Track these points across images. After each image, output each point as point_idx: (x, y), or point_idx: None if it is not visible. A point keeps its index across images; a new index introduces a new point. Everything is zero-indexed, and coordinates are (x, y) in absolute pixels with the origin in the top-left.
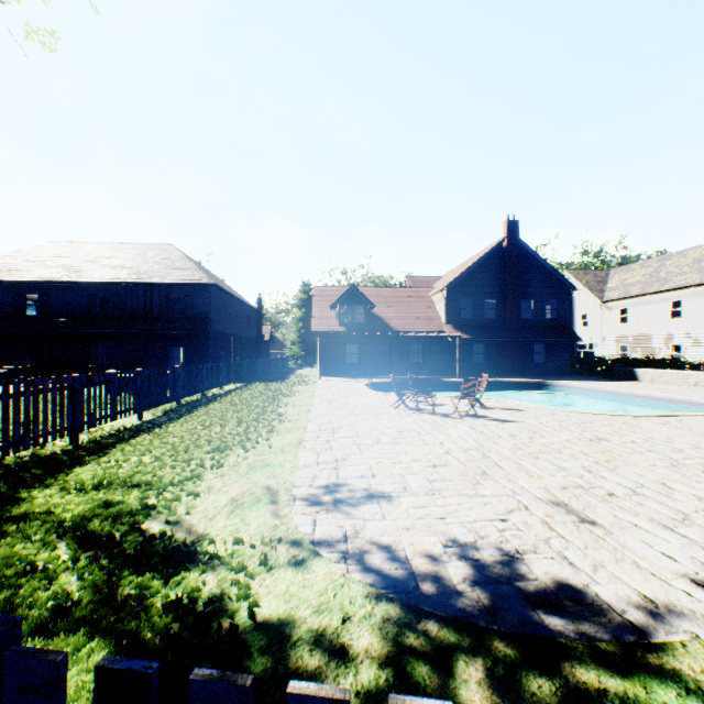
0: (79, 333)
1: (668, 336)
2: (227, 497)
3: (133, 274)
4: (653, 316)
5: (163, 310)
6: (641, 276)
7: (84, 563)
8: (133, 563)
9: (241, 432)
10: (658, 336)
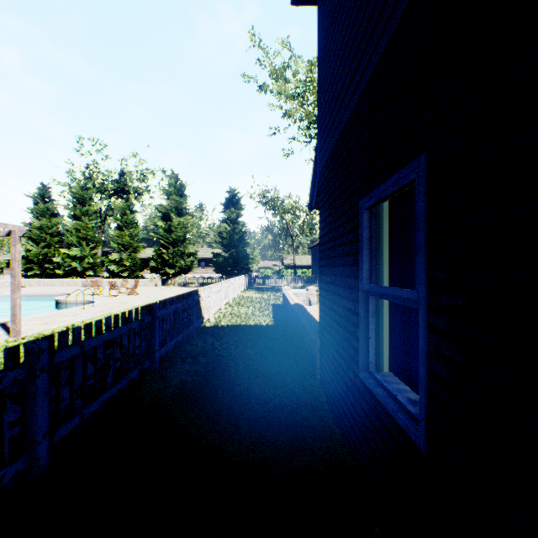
0: None
1: None
2: None
3: None
4: None
5: None
6: None
7: None
8: None
9: None
10: None
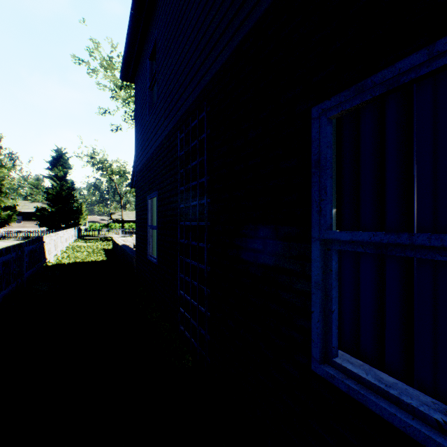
0: None
1: None
2: None
3: None
4: None
5: None
6: None
7: None
8: None
9: None
10: None
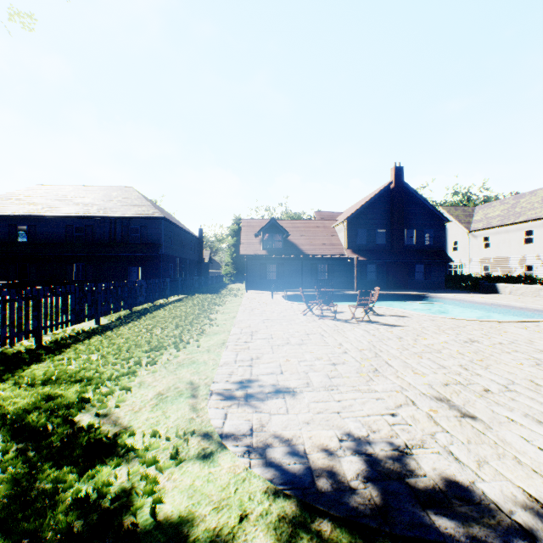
0: (59, 256)
1: (522, 258)
2: (154, 391)
3: (101, 210)
4: (510, 242)
5: (124, 238)
6: (501, 211)
7: (11, 456)
8: (56, 456)
9: (176, 335)
10: (514, 258)
